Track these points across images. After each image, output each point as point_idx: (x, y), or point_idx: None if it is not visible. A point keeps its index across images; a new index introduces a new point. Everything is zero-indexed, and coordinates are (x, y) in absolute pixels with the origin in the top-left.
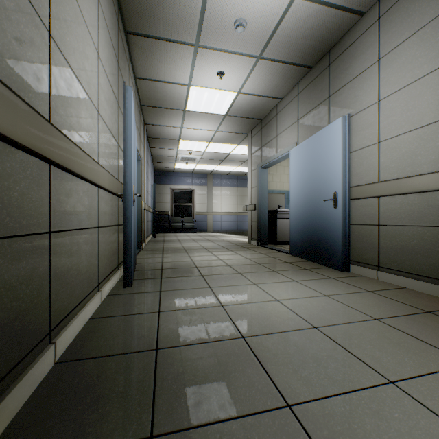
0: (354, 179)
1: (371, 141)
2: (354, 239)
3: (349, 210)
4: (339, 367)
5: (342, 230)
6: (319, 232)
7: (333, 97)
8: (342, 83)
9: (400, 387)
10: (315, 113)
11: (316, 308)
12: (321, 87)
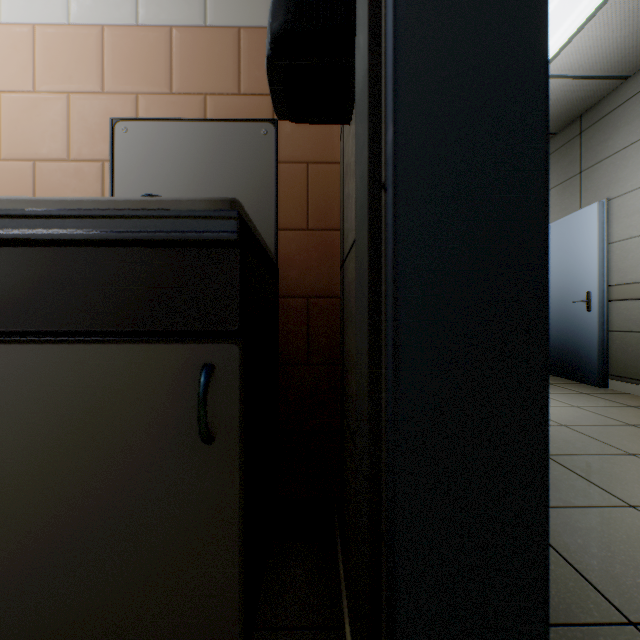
0: (615, 276)
1: (638, 231)
2: (615, 348)
3: (607, 314)
4: (586, 445)
5: (598, 338)
6: (567, 340)
7: (585, 173)
8: (599, 157)
9: (638, 456)
10: (561, 191)
11: (563, 414)
12: (569, 159)
